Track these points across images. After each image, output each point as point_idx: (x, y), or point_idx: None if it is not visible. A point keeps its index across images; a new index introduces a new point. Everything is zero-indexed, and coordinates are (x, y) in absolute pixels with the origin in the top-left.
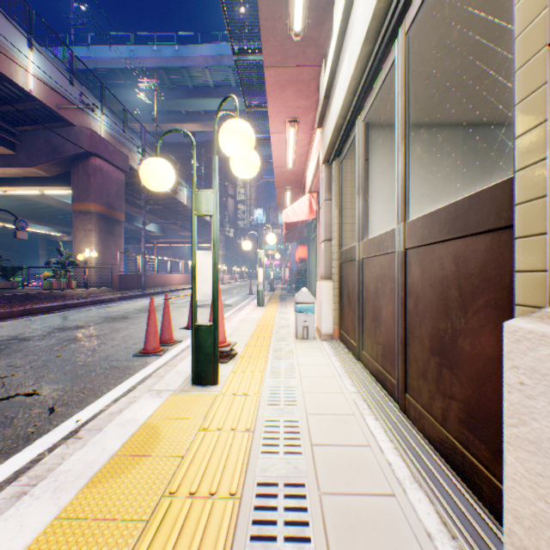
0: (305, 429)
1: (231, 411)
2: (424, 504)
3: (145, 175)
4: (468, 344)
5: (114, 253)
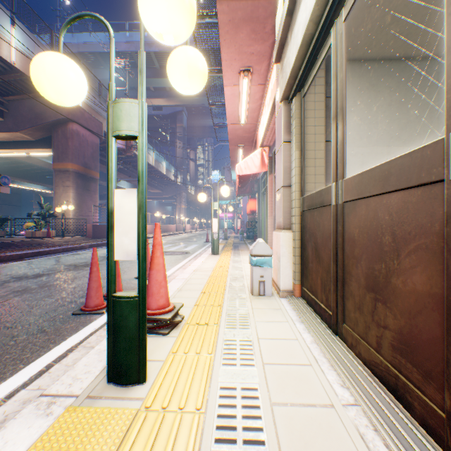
0: None
1: None
2: None
3: (35, 75)
4: None
5: (90, 207)
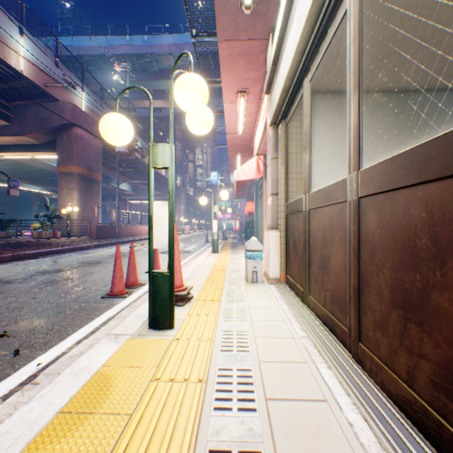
0: (258, 379)
1: (185, 358)
2: None
3: (104, 129)
4: (448, 300)
5: (93, 208)
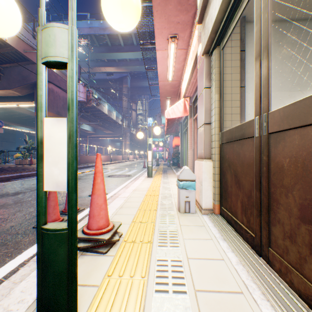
0: None
1: None
2: None
3: None
4: None
5: None
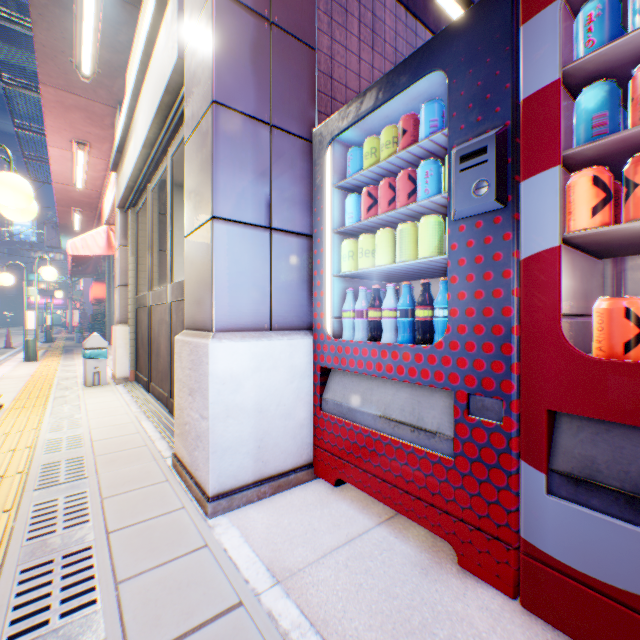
0: (88, 436)
1: (7, 442)
2: (164, 443)
3: None
4: None
5: None
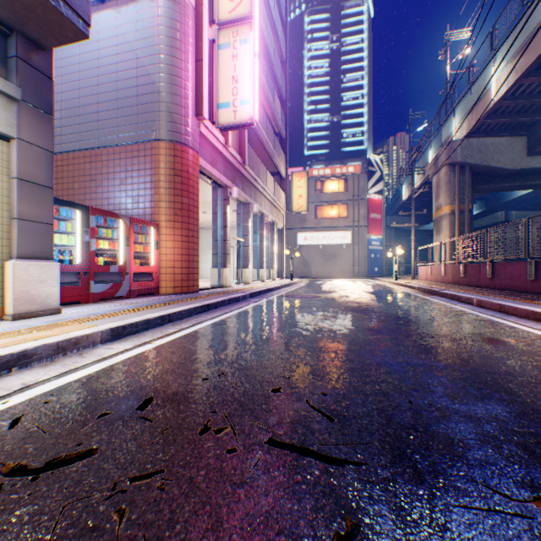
0: None
1: None
2: None
3: None
4: None
5: None
